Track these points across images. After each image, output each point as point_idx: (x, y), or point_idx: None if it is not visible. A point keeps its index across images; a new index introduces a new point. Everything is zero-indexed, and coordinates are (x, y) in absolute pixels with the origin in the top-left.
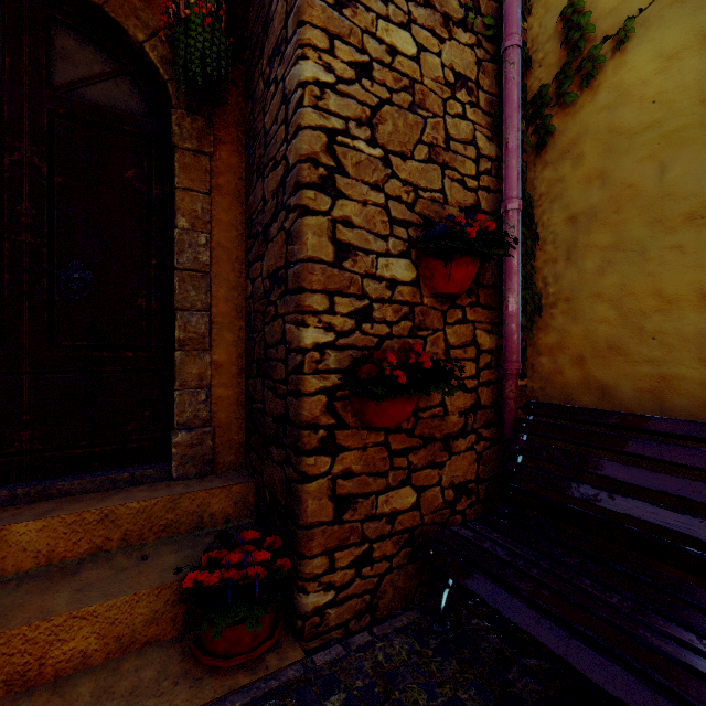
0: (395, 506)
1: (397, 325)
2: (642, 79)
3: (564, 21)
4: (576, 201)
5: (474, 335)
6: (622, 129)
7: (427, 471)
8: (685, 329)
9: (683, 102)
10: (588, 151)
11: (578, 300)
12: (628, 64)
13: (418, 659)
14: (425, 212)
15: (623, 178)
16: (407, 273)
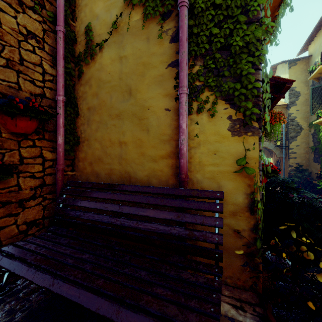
0: None
1: None
2: (107, 64)
3: (85, 30)
4: (90, 102)
5: (42, 153)
6: (102, 80)
7: (5, 219)
8: (116, 153)
9: (115, 77)
10: (93, 84)
11: (90, 140)
12: (103, 57)
13: None
14: (4, 91)
15: (102, 97)
16: None
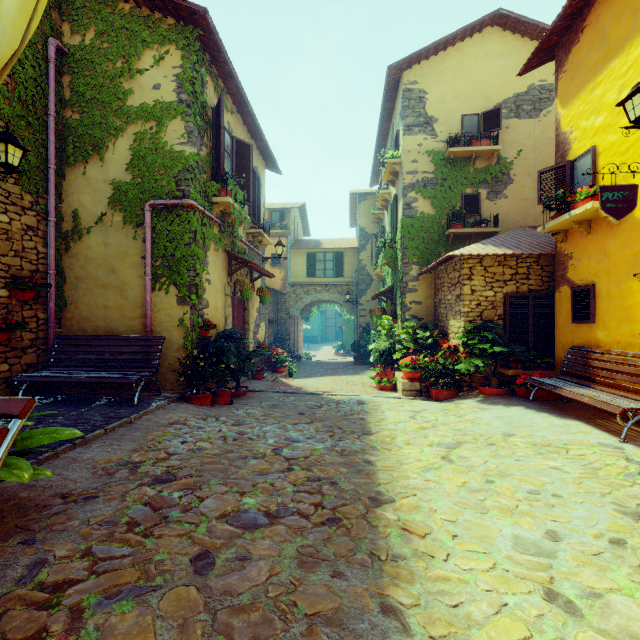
0: (0, 370)
1: (1, 311)
2: (94, 246)
3: (73, 215)
4: (78, 273)
5: (37, 314)
6: (89, 257)
7: (15, 359)
8: (102, 314)
9: (101, 257)
10: (81, 259)
11: (78, 303)
12: (90, 239)
13: None
14: (14, 273)
15: (89, 271)
16: (6, 293)
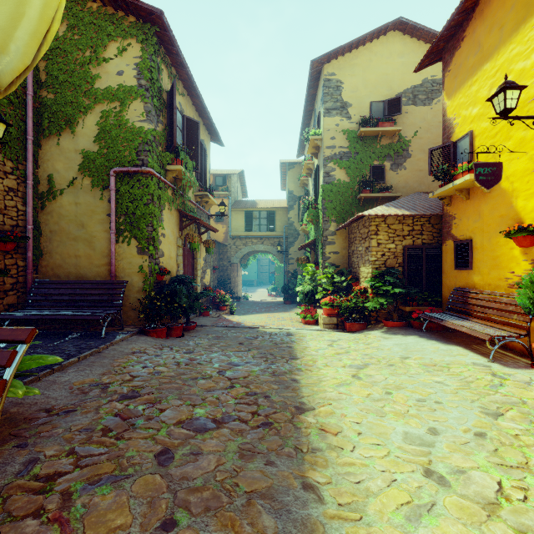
0: None
1: None
2: (66, 205)
3: (48, 179)
4: (52, 227)
5: (17, 262)
6: (62, 214)
7: None
8: (73, 262)
9: (73, 214)
10: (55, 216)
11: (53, 253)
12: (63, 199)
13: None
14: None
15: (62, 226)
16: None
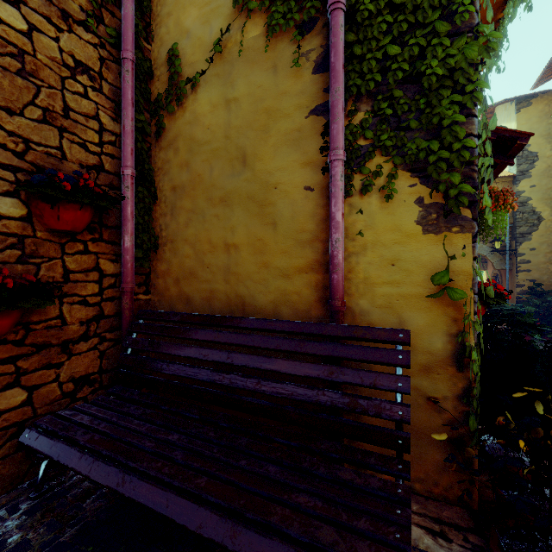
0: None
1: (2, 253)
2: (204, 113)
3: (168, 57)
4: (176, 177)
5: (98, 263)
6: (196, 139)
7: (41, 372)
8: (220, 263)
9: (219, 134)
10: (181, 147)
11: (177, 242)
12: (198, 101)
13: (2, 526)
14: (39, 162)
15: (196, 169)
16: (15, 209)
